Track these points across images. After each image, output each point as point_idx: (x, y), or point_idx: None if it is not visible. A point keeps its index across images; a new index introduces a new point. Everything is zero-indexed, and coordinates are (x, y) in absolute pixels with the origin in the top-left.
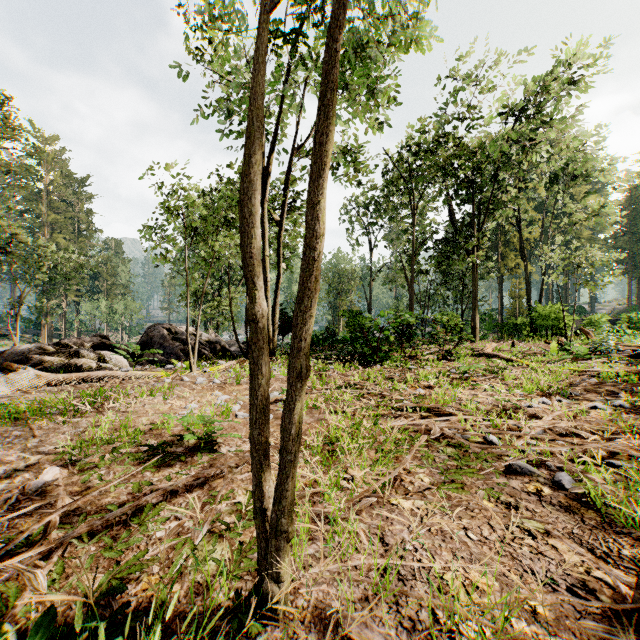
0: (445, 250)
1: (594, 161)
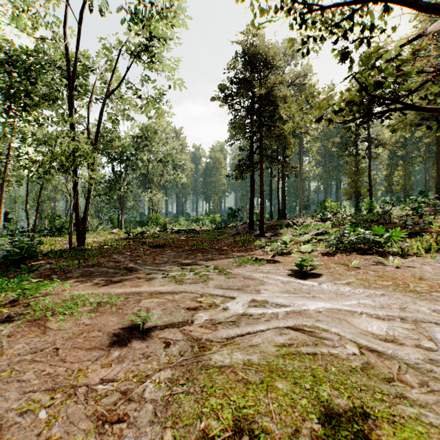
0: (110, 186)
1: (174, 156)
